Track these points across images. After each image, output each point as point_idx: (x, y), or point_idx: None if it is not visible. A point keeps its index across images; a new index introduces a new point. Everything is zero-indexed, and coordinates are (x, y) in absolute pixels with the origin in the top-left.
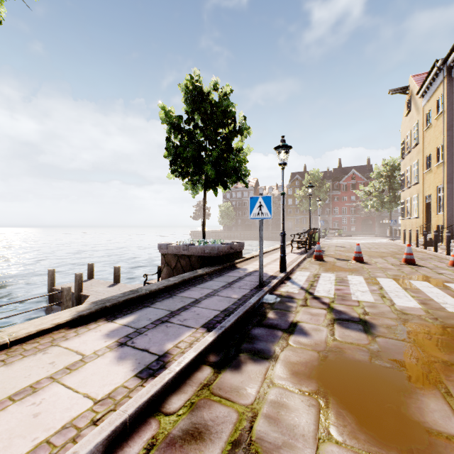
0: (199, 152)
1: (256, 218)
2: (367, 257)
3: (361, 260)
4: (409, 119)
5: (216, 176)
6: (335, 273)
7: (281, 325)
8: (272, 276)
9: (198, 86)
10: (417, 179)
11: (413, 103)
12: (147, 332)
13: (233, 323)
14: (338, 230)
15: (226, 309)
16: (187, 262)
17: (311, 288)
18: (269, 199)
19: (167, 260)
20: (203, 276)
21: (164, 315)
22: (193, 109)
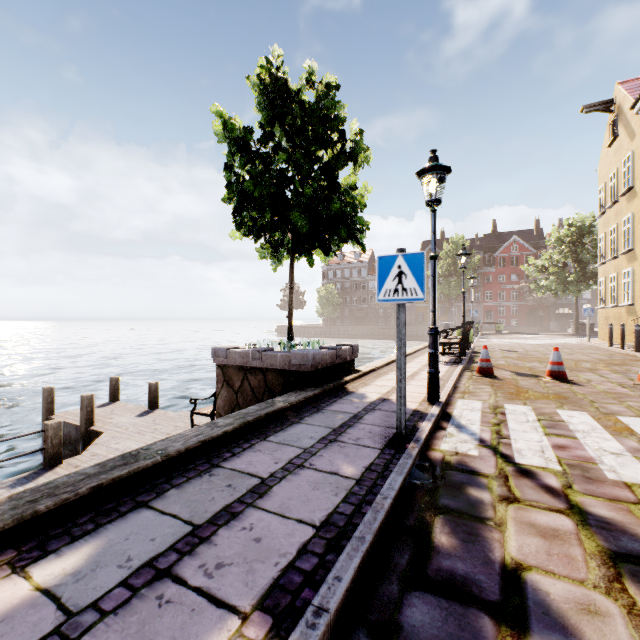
0: (282, 190)
1: (391, 299)
2: (566, 371)
3: (563, 377)
4: (615, 151)
5: (311, 232)
6: (529, 404)
7: (480, 581)
8: (417, 412)
9: (281, 78)
10: (631, 243)
11: (623, 125)
12: (92, 635)
13: (348, 584)
14: (496, 325)
15: (330, 520)
16: (260, 380)
17: (500, 442)
18: (419, 260)
19: (226, 376)
20: (286, 411)
21: (172, 542)
22: (272, 119)
